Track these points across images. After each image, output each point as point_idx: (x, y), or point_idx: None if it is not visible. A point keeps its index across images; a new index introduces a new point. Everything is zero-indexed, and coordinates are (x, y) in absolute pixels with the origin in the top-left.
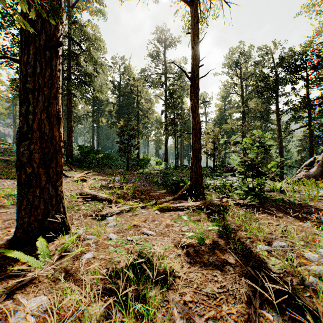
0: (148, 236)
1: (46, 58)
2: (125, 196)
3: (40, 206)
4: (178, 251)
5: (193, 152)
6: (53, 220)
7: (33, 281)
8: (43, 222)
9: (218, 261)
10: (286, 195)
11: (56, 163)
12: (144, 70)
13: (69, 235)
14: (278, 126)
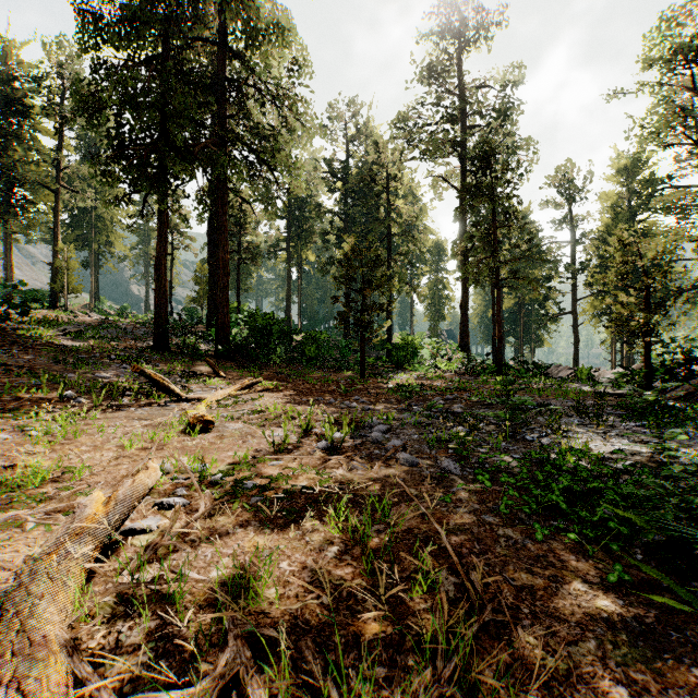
0: None
1: None
2: None
3: None
4: None
5: None
6: None
7: None
8: None
9: None
10: None
11: None
12: (405, 118)
13: None
14: None
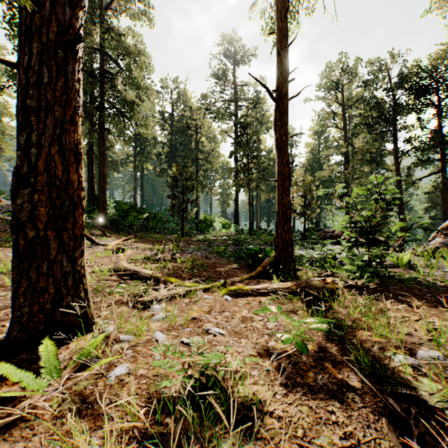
0: (214, 338)
1: (57, 60)
2: (180, 272)
3: (49, 288)
4: (265, 363)
5: (278, 208)
6: (68, 311)
7: (26, 417)
8: (53, 313)
9: (332, 383)
10: (418, 273)
11: (74, 223)
12: (206, 97)
13: (92, 335)
14: (397, 173)
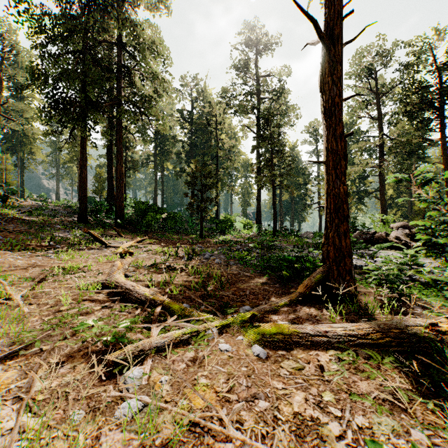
0: None
1: None
2: (188, 292)
3: None
4: None
5: (329, 201)
6: None
7: None
8: None
9: None
10: None
11: None
12: (226, 90)
13: None
14: (446, 165)
